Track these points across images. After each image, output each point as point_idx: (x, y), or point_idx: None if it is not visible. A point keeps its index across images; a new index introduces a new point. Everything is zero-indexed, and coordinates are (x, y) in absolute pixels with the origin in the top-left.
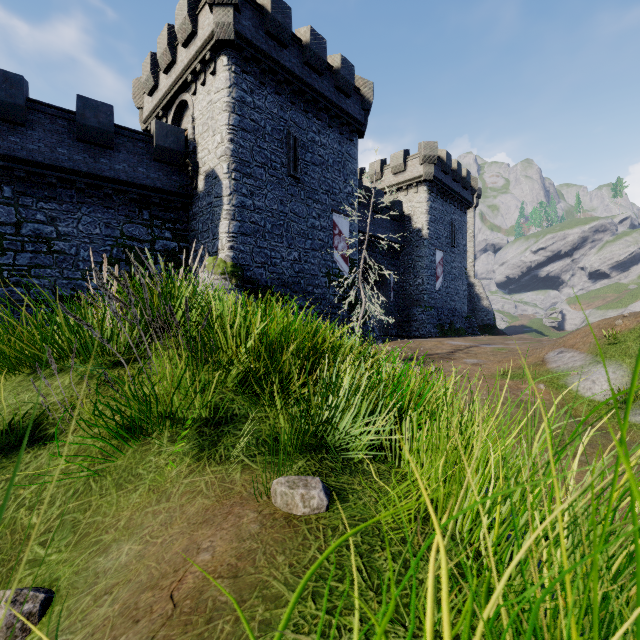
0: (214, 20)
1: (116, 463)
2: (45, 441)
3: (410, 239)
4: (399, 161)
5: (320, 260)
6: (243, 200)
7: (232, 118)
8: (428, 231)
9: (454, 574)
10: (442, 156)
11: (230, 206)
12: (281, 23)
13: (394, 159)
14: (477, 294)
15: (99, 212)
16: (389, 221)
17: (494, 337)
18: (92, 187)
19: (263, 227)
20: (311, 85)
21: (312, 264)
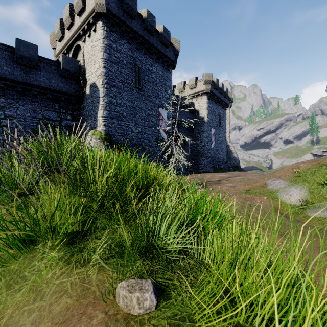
0: (95, 1)
1: (10, 267)
2: None
3: (198, 122)
4: (193, 82)
5: (152, 132)
6: (111, 99)
7: (105, 55)
8: (207, 118)
9: None
10: (214, 80)
11: (104, 102)
12: (131, 6)
13: (190, 81)
14: (231, 150)
15: (29, 104)
16: (188, 113)
17: (240, 172)
18: (25, 90)
19: (122, 114)
20: (147, 40)
21: (148, 134)
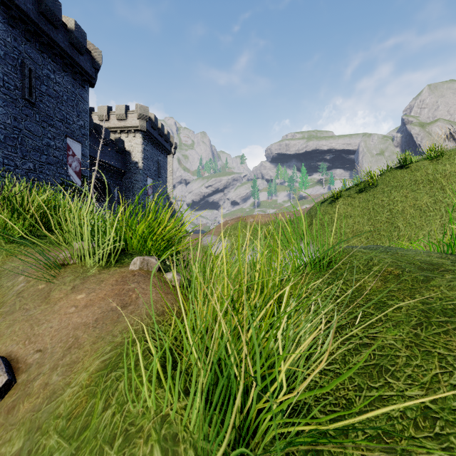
0: None
1: None
2: None
3: (130, 168)
4: (122, 112)
5: (55, 173)
6: None
7: None
8: (143, 164)
9: None
10: (152, 117)
11: None
12: None
13: (118, 109)
14: (175, 209)
15: None
16: (114, 152)
17: None
18: None
19: None
20: (47, 32)
21: (47, 175)
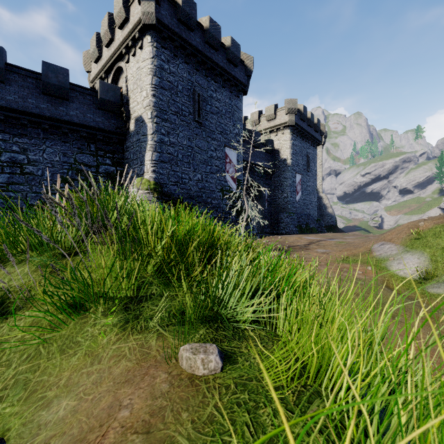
0: (141, 10)
1: (61, 333)
2: (7, 316)
3: (279, 166)
4: (271, 112)
5: (216, 180)
6: (162, 137)
7: (154, 79)
8: (291, 160)
9: (323, 428)
10: (301, 109)
11: (153, 142)
12: (189, 13)
13: (268, 110)
14: (324, 204)
15: (58, 145)
16: (264, 153)
17: (336, 234)
18: (53, 127)
19: (176, 157)
20: (210, 57)
21: (211, 183)
